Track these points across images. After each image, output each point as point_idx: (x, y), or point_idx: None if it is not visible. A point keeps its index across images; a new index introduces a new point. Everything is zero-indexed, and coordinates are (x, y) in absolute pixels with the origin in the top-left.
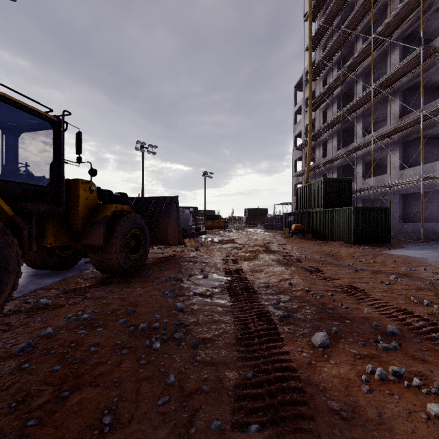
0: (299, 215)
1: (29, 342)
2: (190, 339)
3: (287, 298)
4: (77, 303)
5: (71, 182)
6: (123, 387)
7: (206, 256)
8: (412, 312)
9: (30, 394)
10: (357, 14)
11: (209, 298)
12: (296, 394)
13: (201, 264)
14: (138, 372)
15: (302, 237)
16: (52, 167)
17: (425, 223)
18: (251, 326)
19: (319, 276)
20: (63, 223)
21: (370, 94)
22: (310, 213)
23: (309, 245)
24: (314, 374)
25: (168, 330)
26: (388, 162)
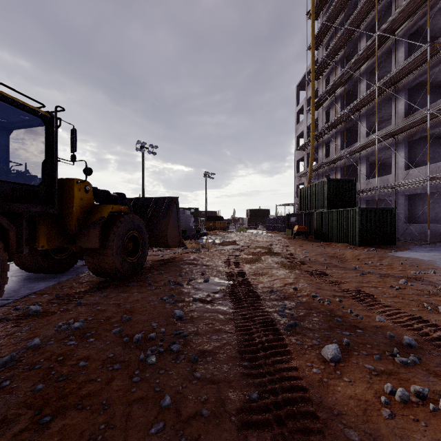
0: (302, 216)
1: (12, 355)
2: (189, 352)
3: (293, 304)
4: (69, 310)
5: (65, 182)
6: (112, 411)
7: (207, 258)
8: (428, 320)
9: (6, 419)
10: (360, 12)
11: (210, 304)
12: (308, 420)
13: (202, 267)
14: (130, 392)
15: (305, 239)
16: (44, 166)
17: (431, 224)
18: (255, 337)
19: (325, 279)
20: (56, 224)
21: (374, 92)
22: (313, 214)
23: (312, 247)
24: (327, 395)
25: (165, 341)
26: (393, 162)
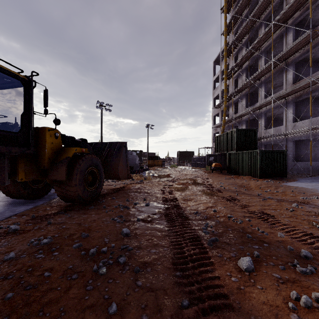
0: (217, 156)
1: None
2: (132, 263)
3: (213, 223)
4: (41, 228)
5: (39, 130)
6: (67, 317)
7: (148, 187)
8: (317, 236)
9: None
10: (260, 7)
11: (150, 223)
12: None
13: (144, 194)
14: (84, 299)
15: (220, 173)
16: (22, 117)
17: (312, 162)
18: (185, 251)
19: (236, 203)
20: (32, 162)
21: (270, 66)
22: (226, 155)
23: (225, 179)
24: (244, 301)
25: (114, 254)
26: (284, 117)
